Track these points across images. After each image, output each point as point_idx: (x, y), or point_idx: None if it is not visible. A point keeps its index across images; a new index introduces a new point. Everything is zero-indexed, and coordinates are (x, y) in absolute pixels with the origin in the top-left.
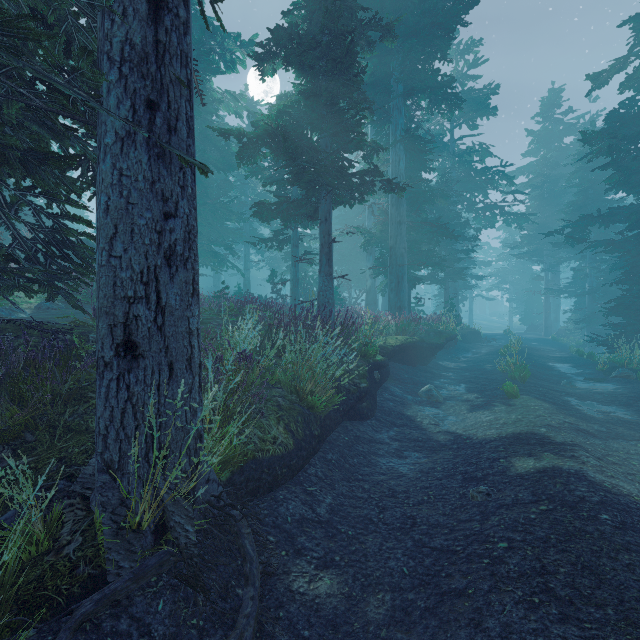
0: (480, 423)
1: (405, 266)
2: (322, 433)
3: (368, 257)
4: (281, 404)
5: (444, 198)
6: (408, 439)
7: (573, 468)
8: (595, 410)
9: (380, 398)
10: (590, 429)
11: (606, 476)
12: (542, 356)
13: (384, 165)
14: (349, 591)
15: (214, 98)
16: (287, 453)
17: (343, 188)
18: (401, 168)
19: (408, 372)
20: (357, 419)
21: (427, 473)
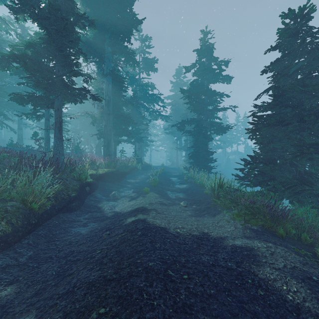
0: (128, 206)
1: (112, 135)
2: (39, 221)
3: (97, 128)
4: (8, 210)
5: (132, 105)
6: (93, 217)
7: (144, 218)
8: (174, 195)
9: (87, 200)
10: (166, 203)
11: (154, 219)
12: (170, 175)
13: (101, 84)
14: (20, 290)
15: None
16: (5, 235)
17: (69, 94)
18: (110, 87)
19: (109, 186)
20: (68, 212)
21: (93, 231)
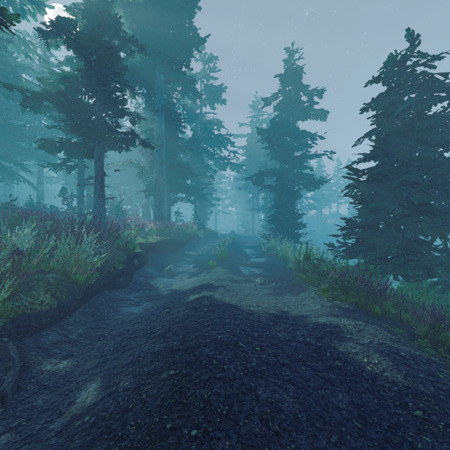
0: (189, 283)
1: (165, 191)
2: (84, 298)
3: (144, 182)
4: (51, 282)
5: (191, 150)
6: (146, 296)
7: (210, 295)
8: (248, 271)
9: (136, 275)
10: (238, 279)
11: (222, 296)
12: (243, 246)
13: (151, 124)
14: (77, 363)
15: (2, 36)
16: (51, 309)
17: (112, 140)
18: (162, 128)
19: (162, 259)
20: (115, 288)
21: (148, 310)
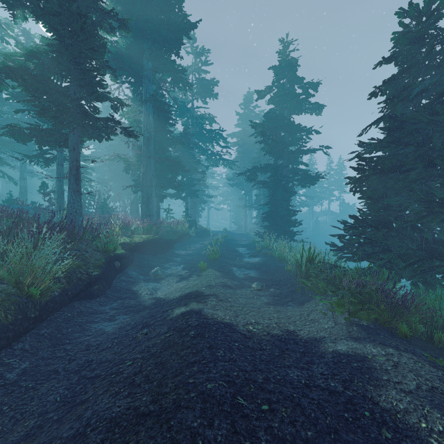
0: (176, 289)
1: (153, 187)
2: (42, 314)
3: (132, 178)
4: None
5: (182, 144)
6: (125, 307)
7: (199, 308)
8: (242, 273)
9: (117, 280)
10: (232, 284)
11: (214, 310)
12: (235, 244)
13: (138, 115)
14: (1, 429)
15: None
16: None
17: (90, 127)
18: (150, 119)
19: (148, 260)
20: (87, 298)
21: (123, 328)
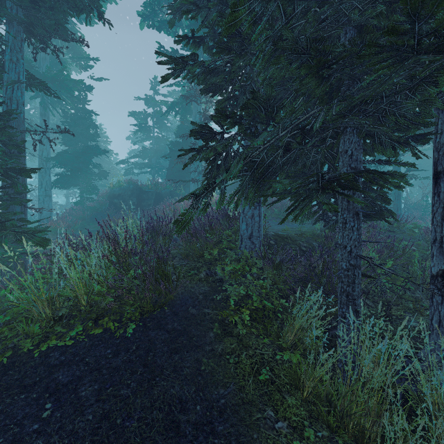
0: None
1: None
2: None
3: None
4: None
5: None
6: None
7: None
8: None
9: None
10: None
11: None
12: None
13: None
14: None
15: None
16: None
17: None
18: None
19: None
20: None
21: None
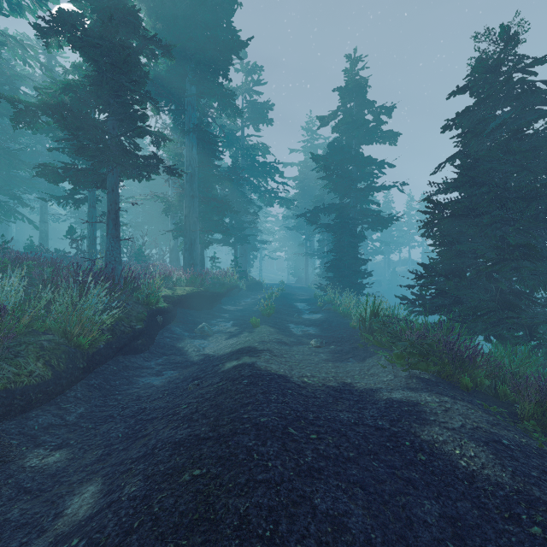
0: (226, 346)
1: (197, 231)
2: (89, 366)
3: (171, 221)
4: (45, 346)
5: (230, 181)
6: (171, 363)
7: (252, 362)
8: (300, 330)
9: (160, 336)
10: (288, 341)
11: (268, 363)
12: (294, 299)
13: (180, 148)
14: (73, 456)
15: None
16: (44, 382)
17: (130, 166)
18: (194, 153)
19: (193, 315)
20: (131, 353)
21: (172, 382)
